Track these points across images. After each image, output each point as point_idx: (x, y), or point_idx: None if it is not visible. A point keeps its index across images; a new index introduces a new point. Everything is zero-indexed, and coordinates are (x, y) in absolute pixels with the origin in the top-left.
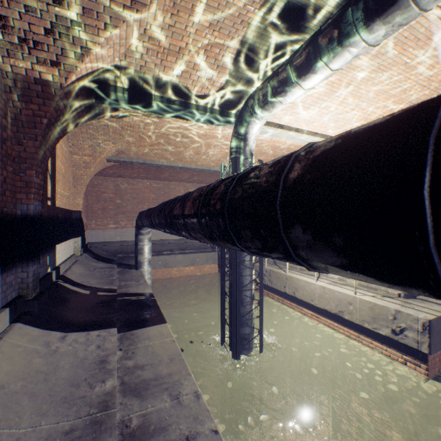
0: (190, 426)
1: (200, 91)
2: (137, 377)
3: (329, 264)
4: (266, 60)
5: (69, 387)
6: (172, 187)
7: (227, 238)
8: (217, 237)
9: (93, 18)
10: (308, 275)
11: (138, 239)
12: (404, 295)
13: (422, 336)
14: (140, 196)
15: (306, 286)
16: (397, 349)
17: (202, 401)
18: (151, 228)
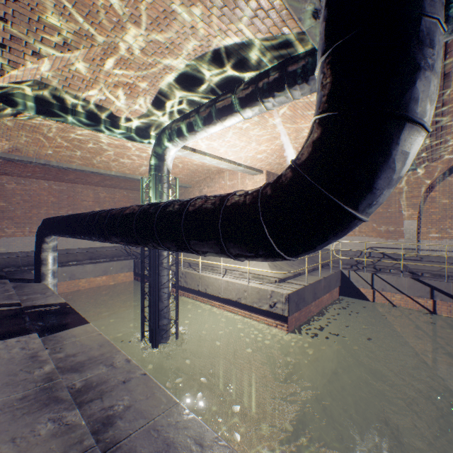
0: (125, 376)
1: (123, 115)
2: (72, 362)
3: (202, 250)
4: (181, 104)
5: (7, 377)
6: (79, 190)
7: (154, 242)
8: (147, 242)
9: (21, 44)
10: (217, 274)
11: (41, 249)
12: (279, 281)
13: (285, 305)
14: (35, 199)
15: (215, 282)
16: (272, 318)
17: (133, 362)
18: (65, 236)
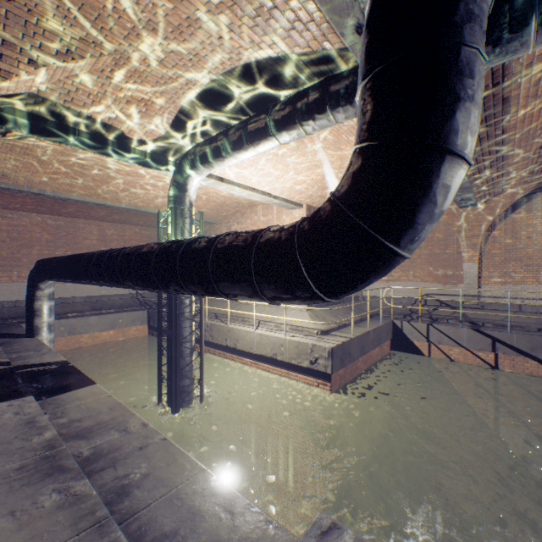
0: (142, 441)
1: (137, 136)
2: (77, 428)
3: (232, 293)
4: (206, 125)
5: None
6: (80, 226)
7: (177, 284)
8: (168, 285)
9: (15, 51)
10: (249, 326)
11: (34, 297)
12: (321, 333)
13: (328, 361)
14: (25, 237)
15: (247, 335)
16: (313, 376)
17: (151, 426)
18: (65, 281)
